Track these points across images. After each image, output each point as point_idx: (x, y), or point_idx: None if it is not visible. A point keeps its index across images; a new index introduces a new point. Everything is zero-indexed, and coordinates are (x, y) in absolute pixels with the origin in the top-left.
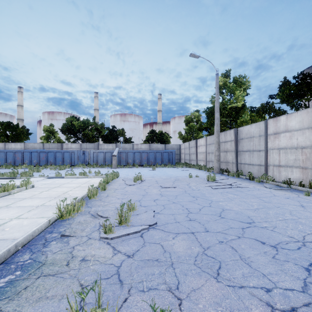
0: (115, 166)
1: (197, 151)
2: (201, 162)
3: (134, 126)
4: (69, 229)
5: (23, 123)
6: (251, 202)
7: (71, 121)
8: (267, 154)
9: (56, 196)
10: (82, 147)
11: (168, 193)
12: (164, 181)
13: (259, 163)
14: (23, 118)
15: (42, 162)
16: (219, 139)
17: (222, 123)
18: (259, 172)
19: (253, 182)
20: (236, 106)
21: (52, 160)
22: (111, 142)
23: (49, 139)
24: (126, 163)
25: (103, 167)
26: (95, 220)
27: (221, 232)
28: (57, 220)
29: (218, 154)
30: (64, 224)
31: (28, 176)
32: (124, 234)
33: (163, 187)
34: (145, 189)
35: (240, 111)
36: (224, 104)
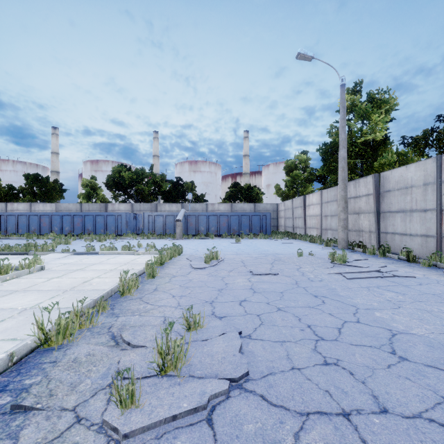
0: (180, 236)
1: (306, 214)
2: (313, 230)
3: (209, 179)
4: (40, 386)
5: (58, 176)
6: (443, 312)
7: (120, 172)
8: (442, 217)
9: (69, 287)
10: (134, 209)
11: (266, 287)
12: (255, 261)
13: (424, 231)
14: (58, 170)
15: (76, 229)
16: (346, 193)
17: (349, 168)
18: (423, 248)
19: (417, 265)
20: (372, 140)
21: (90, 227)
22: (176, 201)
23: (91, 197)
24: (196, 231)
25: (161, 237)
26: (113, 352)
27: (427, 419)
28: (36, 349)
29: (344, 218)
30: (42, 364)
31: (45, 250)
32: (163, 418)
33: (255, 274)
34: (223, 277)
35: (379, 147)
36: (352, 136)
